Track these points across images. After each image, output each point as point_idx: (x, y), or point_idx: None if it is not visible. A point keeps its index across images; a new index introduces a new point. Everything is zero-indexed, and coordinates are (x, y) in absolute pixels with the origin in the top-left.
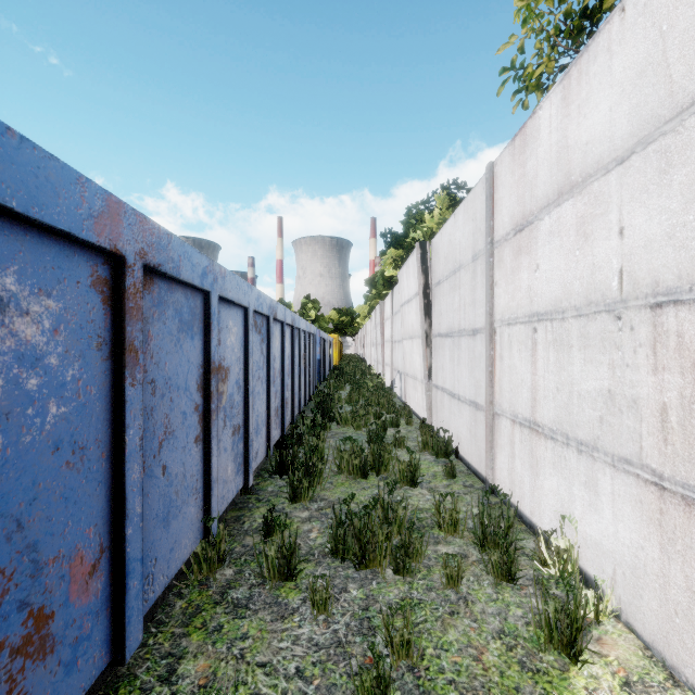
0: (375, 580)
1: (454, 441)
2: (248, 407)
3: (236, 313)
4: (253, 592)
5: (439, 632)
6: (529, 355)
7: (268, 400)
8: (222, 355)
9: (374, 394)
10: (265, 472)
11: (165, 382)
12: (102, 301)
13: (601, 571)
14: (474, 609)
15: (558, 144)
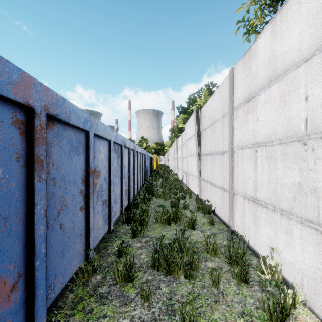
0: (174, 282)
1: (213, 206)
2: (110, 190)
3: (104, 143)
4: (110, 289)
5: (209, 313)
6: (253, 164)
7: (121, 186)
8: (96, 164)
9: (173, 183)
10: (120, 222)
11: (62, 179)
12: (19, 133)
13: (294, 278)
14: (227, 299)
15: (269, 55)
